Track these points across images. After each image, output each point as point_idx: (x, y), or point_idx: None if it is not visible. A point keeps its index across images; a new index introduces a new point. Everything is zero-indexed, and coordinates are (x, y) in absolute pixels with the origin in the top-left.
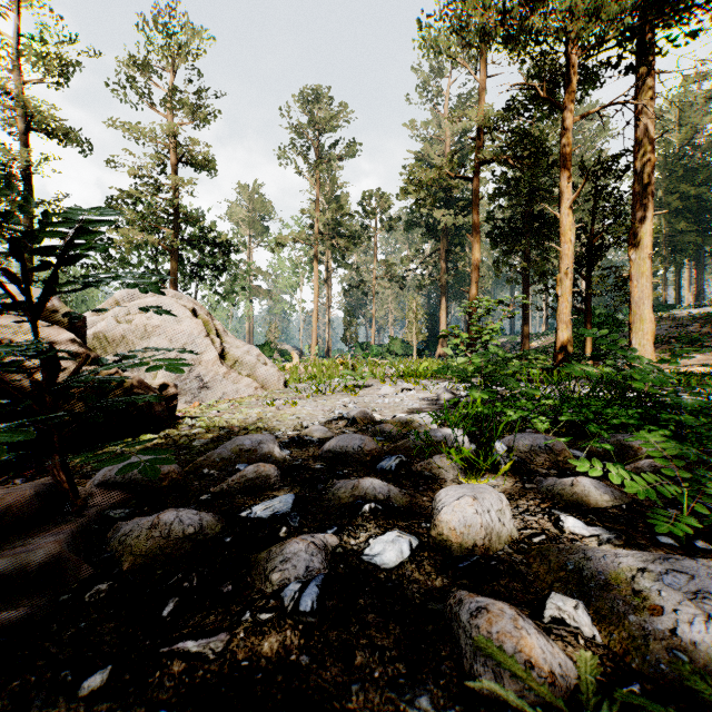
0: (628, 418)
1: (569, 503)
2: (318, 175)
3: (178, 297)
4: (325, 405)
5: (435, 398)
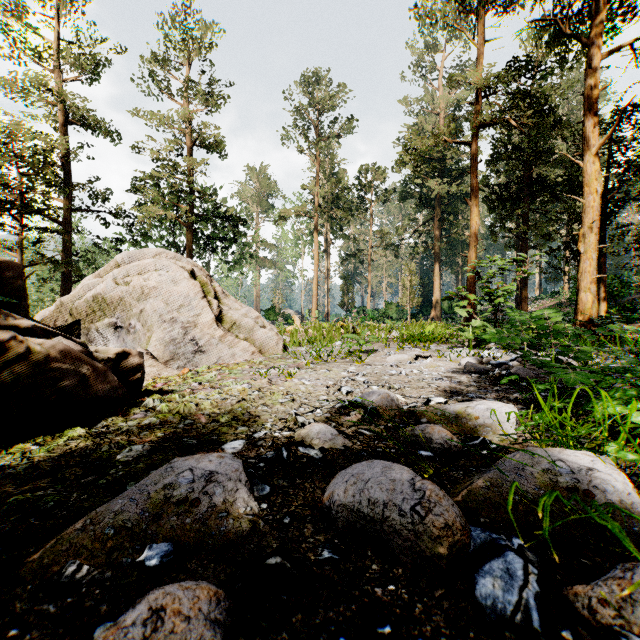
0: None
1: None
2: (318, 152)
3: (177, 259)
4: (328, 377)
5: (461, 369)
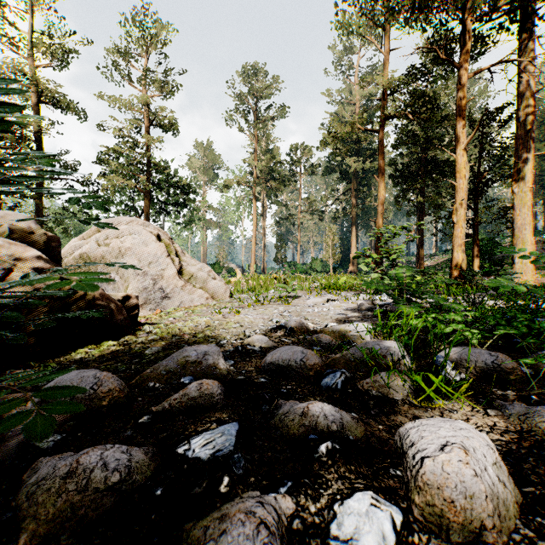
0: None
1: None
2: (256, 132)
3: (146, 225)
4: (264, 314)
5: (357, 308)
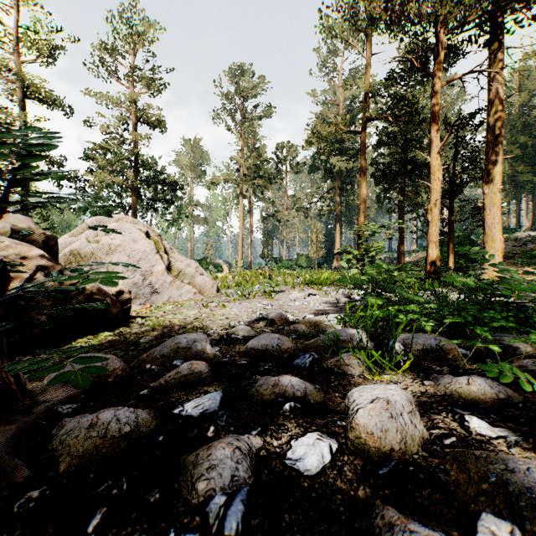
0: (507, 322)
1: (467, 401)
2: (243, 131)
3: (135, 223)
4: (248, 307)
5: (335, 302)
